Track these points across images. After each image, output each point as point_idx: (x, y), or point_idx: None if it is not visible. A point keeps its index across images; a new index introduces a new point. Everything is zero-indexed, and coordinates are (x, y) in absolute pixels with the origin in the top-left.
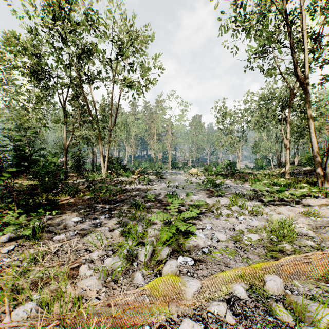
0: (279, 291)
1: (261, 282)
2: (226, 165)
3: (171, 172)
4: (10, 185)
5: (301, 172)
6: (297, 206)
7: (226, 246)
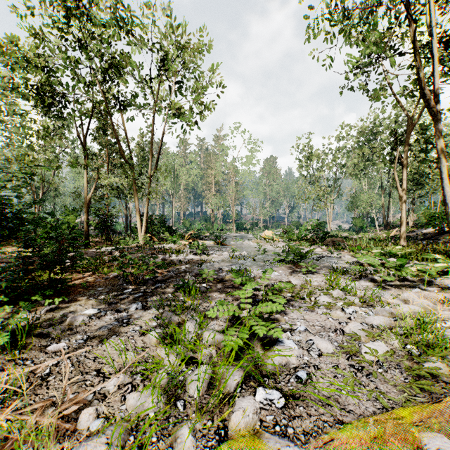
0: None
1: (416, 449)
2: (313, 227)
3: (235, 236)
4: None
5: (420, 237)
6: (431, 290)
7: (335, 365)
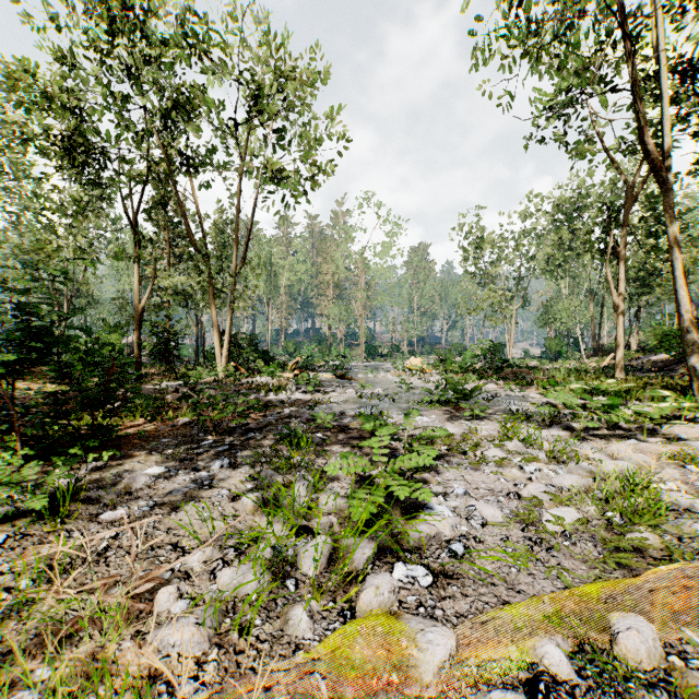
0: (654, 659)
1: (603, 633)
2: (484, 351)
3: (365, 366)
4: (5, 393)
5: (647, 367)
6: (653, 441)
7: (505, 537)
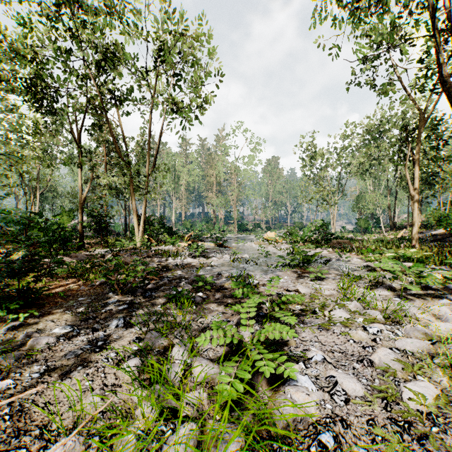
0: None
1: None
2: (318, 228)
3: (237, 237)
4: None
5: (429, 238)
6: None
7: (370, 419)
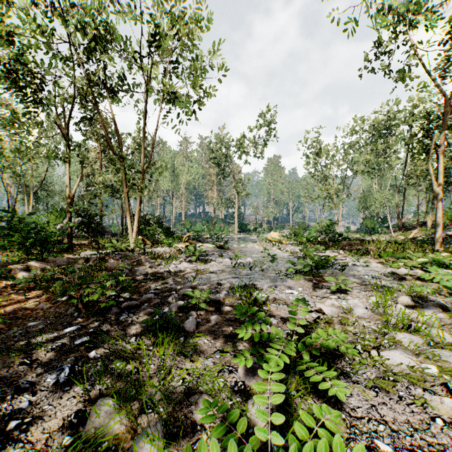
0: None
1: None
2: (325, 228)
3: (238, 238)
4: None
5: (445, 239)
6: None
7: None
